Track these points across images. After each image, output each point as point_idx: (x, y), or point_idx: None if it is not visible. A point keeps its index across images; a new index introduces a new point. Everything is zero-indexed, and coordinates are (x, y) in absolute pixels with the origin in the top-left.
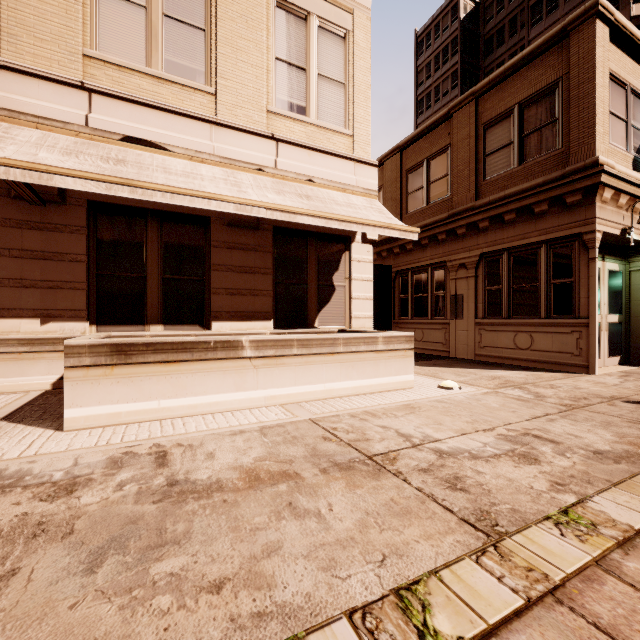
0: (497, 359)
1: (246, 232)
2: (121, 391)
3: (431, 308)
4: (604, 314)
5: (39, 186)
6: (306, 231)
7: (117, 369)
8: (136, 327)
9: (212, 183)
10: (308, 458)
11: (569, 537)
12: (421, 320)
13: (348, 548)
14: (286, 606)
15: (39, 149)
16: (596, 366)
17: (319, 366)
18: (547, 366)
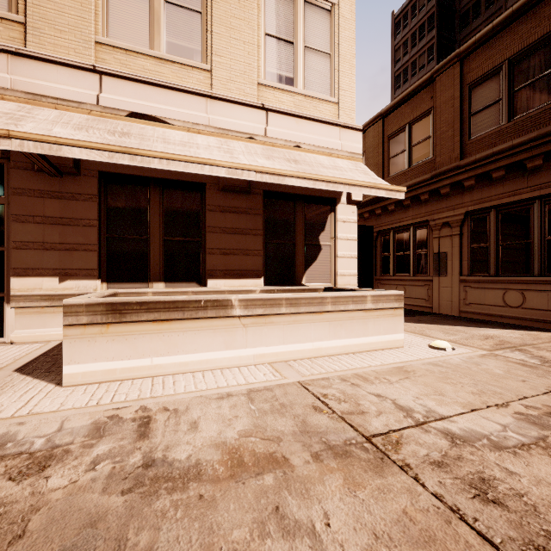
0: (484, 316)
1: (238, 196)
2: (116, 348)
3: (413, 265)
4: None
5: (58, 160)
6: (294, 194)
7: (112, 327)
8: (141, 284)
9: (206, 151)
10: (297, 435)
11: None
12: (403, 277)
13: None
14: None
15: (54, 125)
16: None
17: (307, 325)
18: (541, 325)
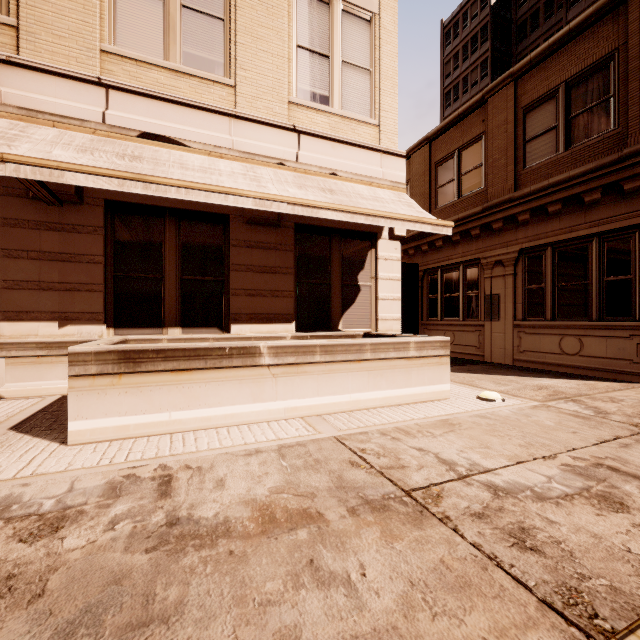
0: (539, 365)
1: (266, 230)
2: (129, 402)
3: (463, 309)
4: None
5: (56, 186)
6: (329, 228)
7: (125, 378)
8: (154, 330)
9: (230, 178)
10: (333, 491)
11: None
12: (452, 321)
13: None
14: None
15: (54, 147)
16: None
17: (344, 375)
18: (600, 374)
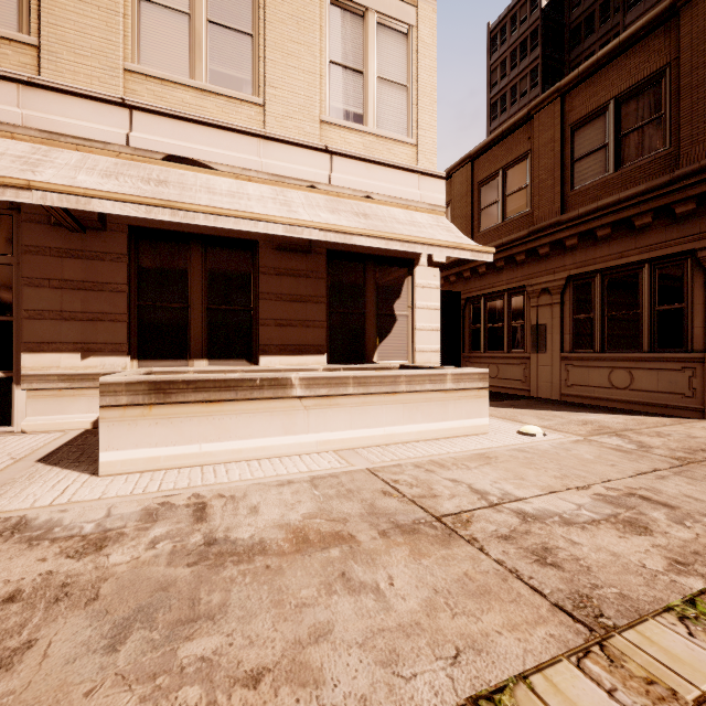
0: (588, 400)
1: (297, 256)
2: (160, 433)
3: (508, 340)
4: None
5: (79, 212)
6: (364, 254)
7: (155, 409)
8: (179, 362)
9: (259, 203)
10: (365, 517)
11: (700, 638)
12: (496, 354)
13: (413, 637)
14: None
15: (78, 172)
16: None
17: (378, 407)
18: (651, 409)
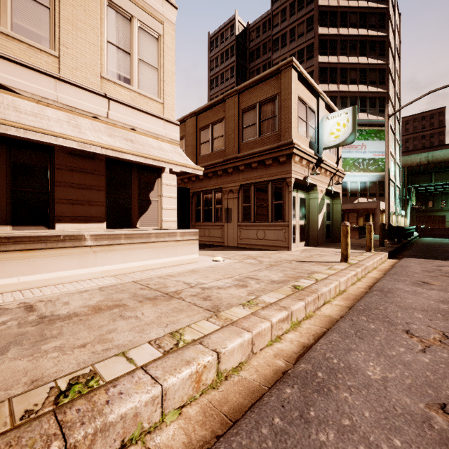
0: (248, 245)
1: (84, 160)
2: None
3: (214, 216)
4: (297, 220)
5: None
6: (130, 163)
7: None
8: None
9: (57, 124)
10: (131, 298)
11: (246, 308)
12: (208, 223)
13: (151, 325)
14: (120, 345)
15: None
16: (292, 247)
17: (139, 250)
18: (271, 248)
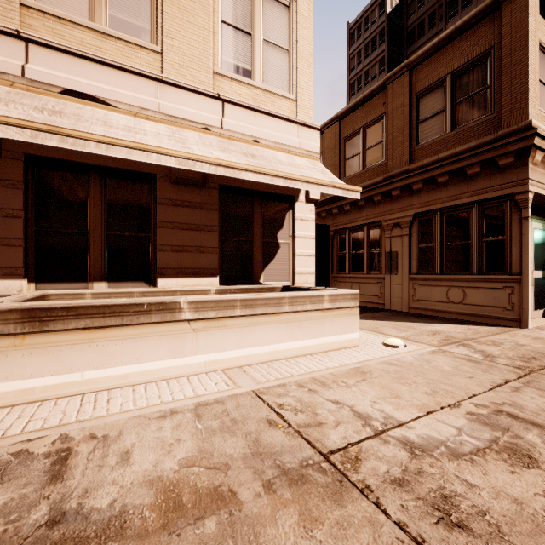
0: (430, 312)
1: (192, 190)
2: (35, 363)
3: (367, 264)
4: (531, 270)
5: None
6: (252, 190)
7: (30, 338)
8: (78, 284)
9: (155, 138)
10: (248, 460)
11: None
12: (358, 275)
13: None
14: None
15: None
16: (528, 320)
17: (264, 327)
18: (479, 319)
